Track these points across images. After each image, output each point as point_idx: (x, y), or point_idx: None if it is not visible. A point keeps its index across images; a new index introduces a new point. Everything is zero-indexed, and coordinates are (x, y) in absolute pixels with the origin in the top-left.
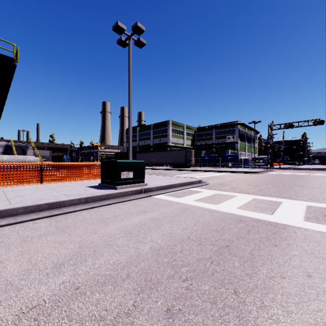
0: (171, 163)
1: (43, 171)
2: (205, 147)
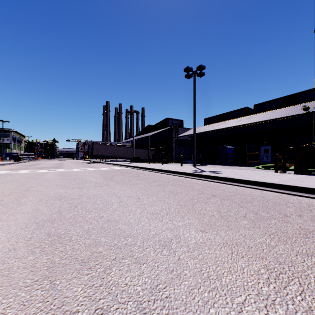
0: None
1: None
2: None
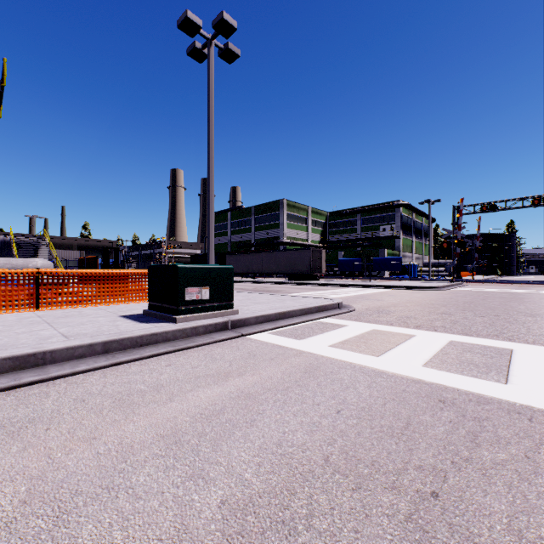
0: (286, 272)
1: (40, 287)
2: (343, 246)
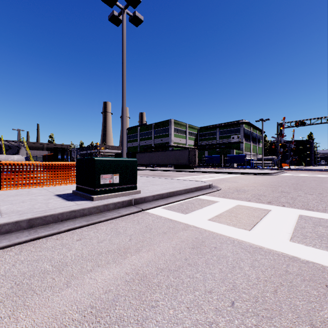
0: (173, 164)
1: (2, 174)
2: (208, 148)
